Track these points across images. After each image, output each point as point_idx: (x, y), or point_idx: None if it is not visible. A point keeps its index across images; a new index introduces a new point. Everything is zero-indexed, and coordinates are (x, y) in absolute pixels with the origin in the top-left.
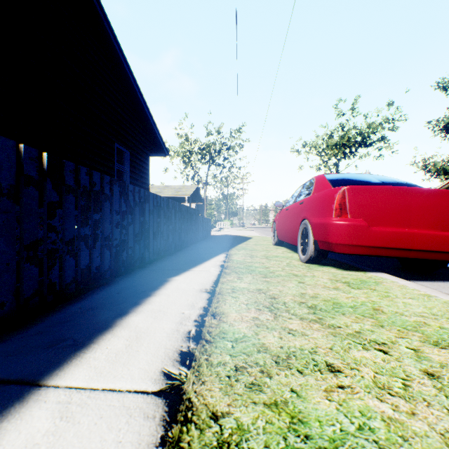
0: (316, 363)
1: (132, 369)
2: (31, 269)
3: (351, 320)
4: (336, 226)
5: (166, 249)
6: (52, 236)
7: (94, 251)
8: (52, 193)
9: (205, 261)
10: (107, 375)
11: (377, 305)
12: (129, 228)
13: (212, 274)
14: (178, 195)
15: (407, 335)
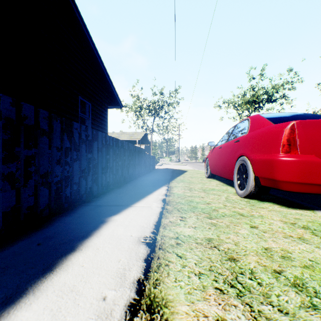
0: None
1: None
2: None
3: None
4: (285, 162)
5: (115, 182)
6: None
7: (24, 190)
8: None
9: (148, 194)
10: None
11: None
12: (74, 164)
13: (154, 212)
14: (131, 139)
15: None
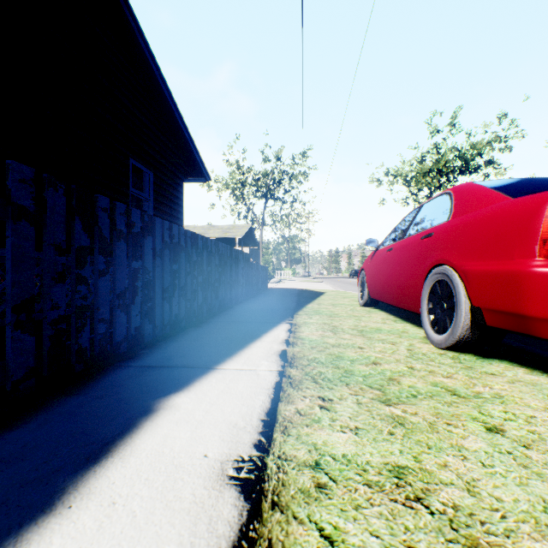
0: None
1: None
2: None
3: None
4: None
5: (192, 314)
6: None
7: None
8: None
9: (253, 341)
10: None
11: None
12: (99, 282)
13: (262, 385)
14: (226, 237)
15: None
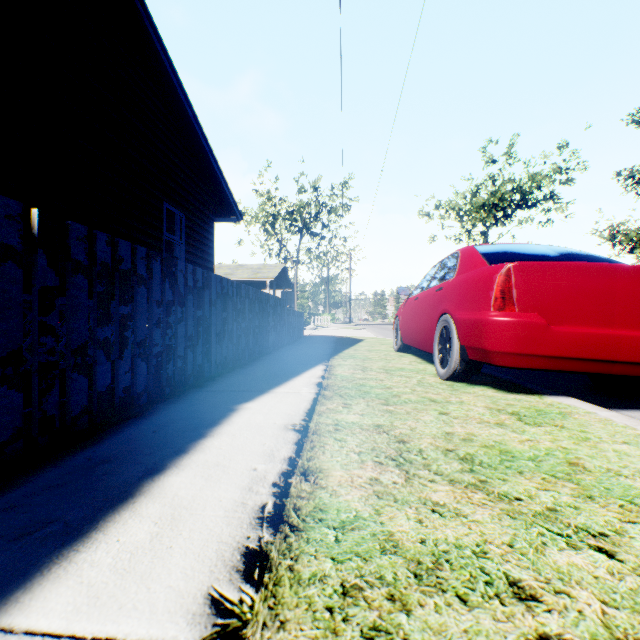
0: (488, 579)
1: (154, 589)
2: (10, 396)
3: (535, 485)
4: (496, 324)
5: (236, 358)
6: (48, 342)
7: (120, 364)
8: (47, 274)
9: (294, 376)
10: (107, 604)
11: (574, 456)
12: (178, 327)
13: (305, 399)
14: (257, 278)
15: (639, 517)
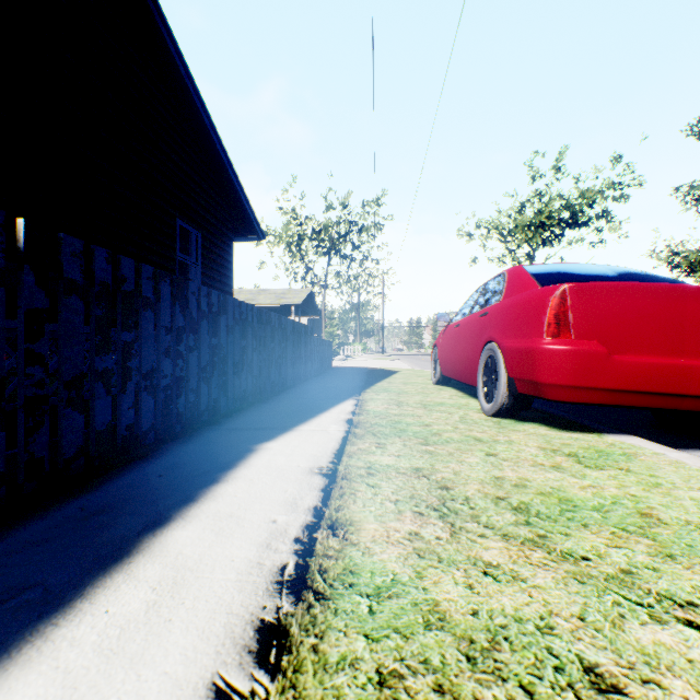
0: (558, 664)
1: (146, 677)
2: None
3: (604, 540)
4: (550, 353)
5: (257, 391)
6: (36, 373)
7: (122, 398)
8: (35, 294)
9: (322, 412)
10: (86, 697)
11: (645, 505)
12: (190, 357)
13: (333, 438)
14: (281, 304)
15: None
